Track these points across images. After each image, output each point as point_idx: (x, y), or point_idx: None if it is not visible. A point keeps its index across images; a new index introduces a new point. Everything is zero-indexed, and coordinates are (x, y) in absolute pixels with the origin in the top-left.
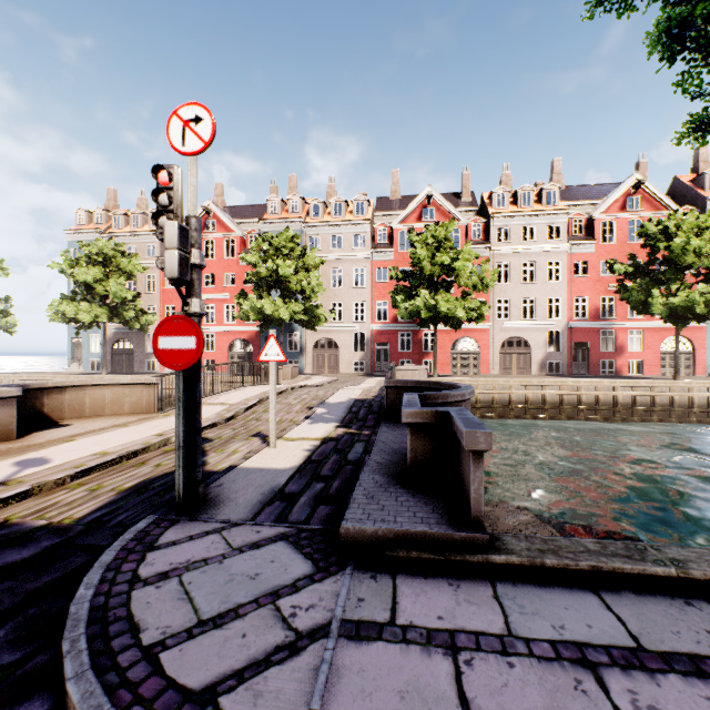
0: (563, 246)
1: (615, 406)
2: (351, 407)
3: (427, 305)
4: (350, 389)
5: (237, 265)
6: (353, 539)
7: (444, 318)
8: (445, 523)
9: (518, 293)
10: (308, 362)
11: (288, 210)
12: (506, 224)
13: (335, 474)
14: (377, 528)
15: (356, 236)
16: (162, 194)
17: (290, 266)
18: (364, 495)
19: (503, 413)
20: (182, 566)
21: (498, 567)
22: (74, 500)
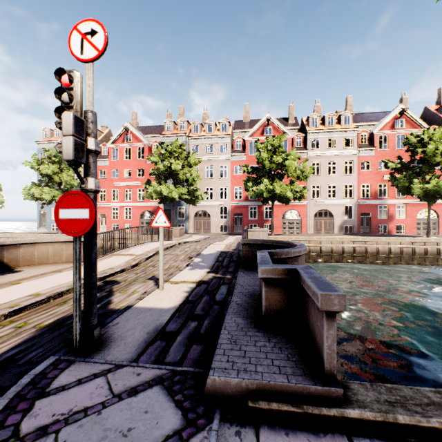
0: (354, 151)
1: (389, 254)
2: (218, 257)
3: (267, 189)
4: (217, 244)
5: (146, 164)
6: (219, 389)
7: (278, 198)
8: (300, 373)
9: (325, 181)
10: (191, 225)
11: (178, 128)
12: (317, 137)
13: (206, 313)
14: (241, 380)
15: (221, 145)
16: (64, 93)
17: (178, 164)
18: (228, 339)
19: (316, 259)
20: (62, 418)
21: (353, 421)
22: (0, 337)
